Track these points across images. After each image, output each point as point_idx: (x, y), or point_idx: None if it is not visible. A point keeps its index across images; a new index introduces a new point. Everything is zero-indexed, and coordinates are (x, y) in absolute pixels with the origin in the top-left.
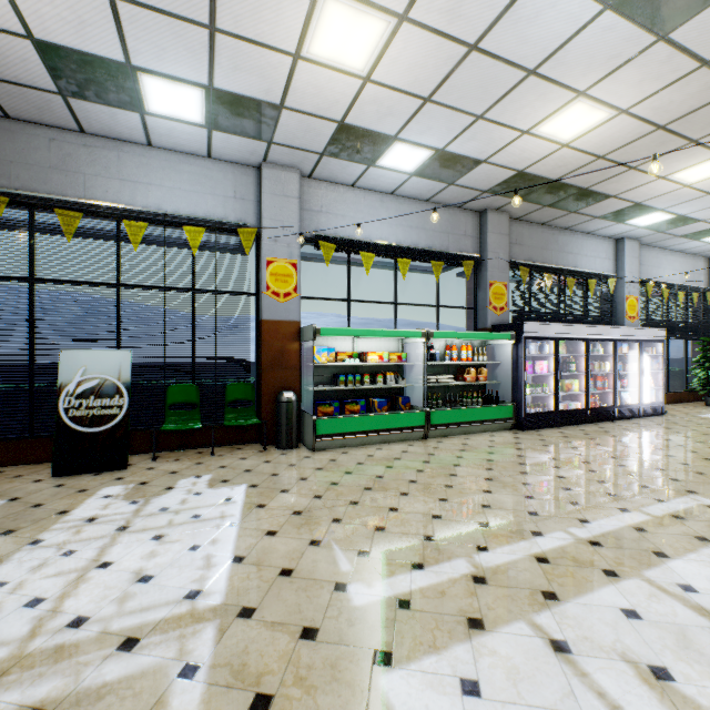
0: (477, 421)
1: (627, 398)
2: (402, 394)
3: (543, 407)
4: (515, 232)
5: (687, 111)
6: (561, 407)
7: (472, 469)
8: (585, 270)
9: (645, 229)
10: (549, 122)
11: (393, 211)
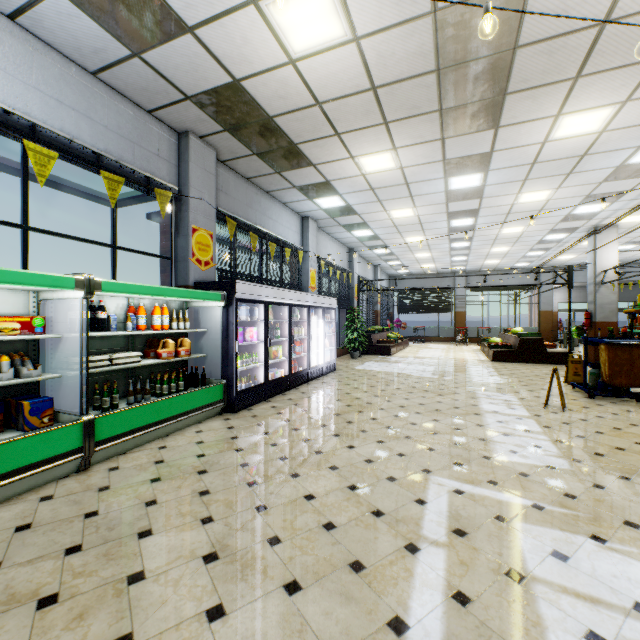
0: (178, 414)
1: (315, 359)
2: (37, 392)
3: (252, 379)
4: (221, 177)
5: (397, 77)
6: (270, 377)
7: (176, 536)
8: (283, 238)
9: (324, 211)
10: (285, 0)
11: (17, 53)
